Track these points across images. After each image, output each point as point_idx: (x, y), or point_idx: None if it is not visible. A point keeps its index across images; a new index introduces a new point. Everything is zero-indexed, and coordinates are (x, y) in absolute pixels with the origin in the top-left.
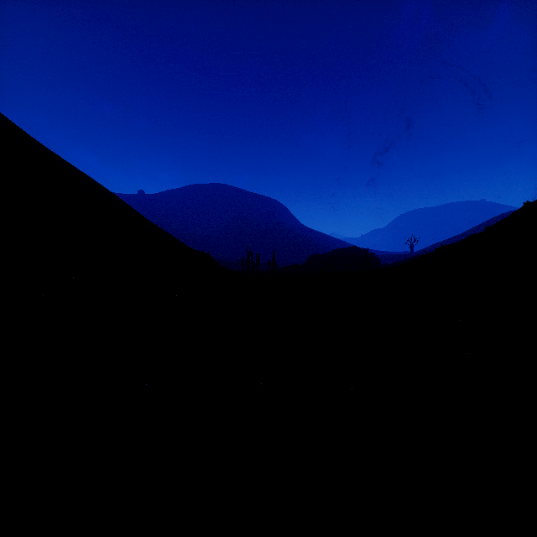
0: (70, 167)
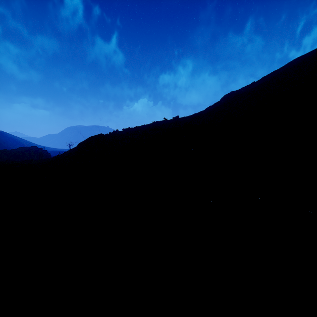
0: None
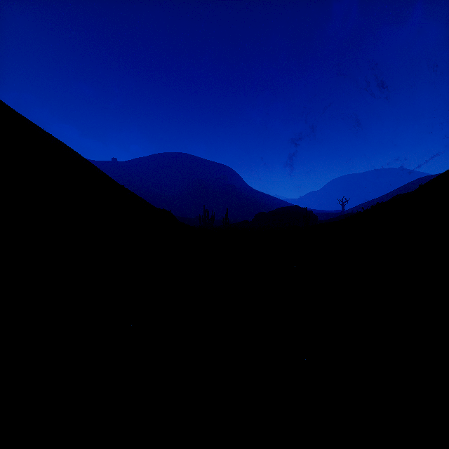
0: (39, 130)
